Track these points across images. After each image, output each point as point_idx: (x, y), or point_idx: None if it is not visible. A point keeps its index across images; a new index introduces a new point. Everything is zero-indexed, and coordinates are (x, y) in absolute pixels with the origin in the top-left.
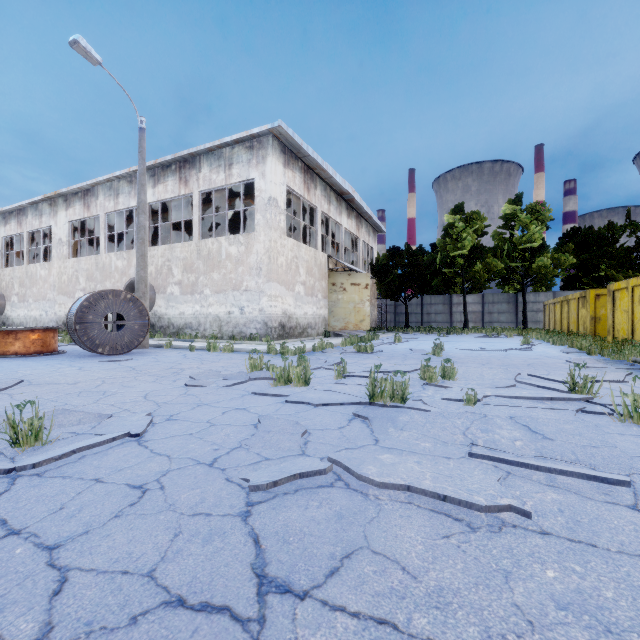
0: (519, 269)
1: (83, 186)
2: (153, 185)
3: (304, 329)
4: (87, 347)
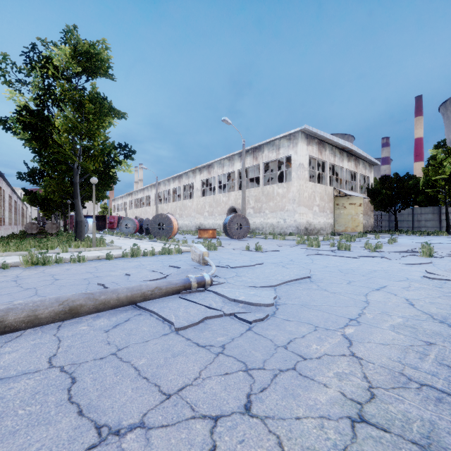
0: None
1: (208, 164)
2: (240, 161)
3: (318, 231)
4: (231, 236)
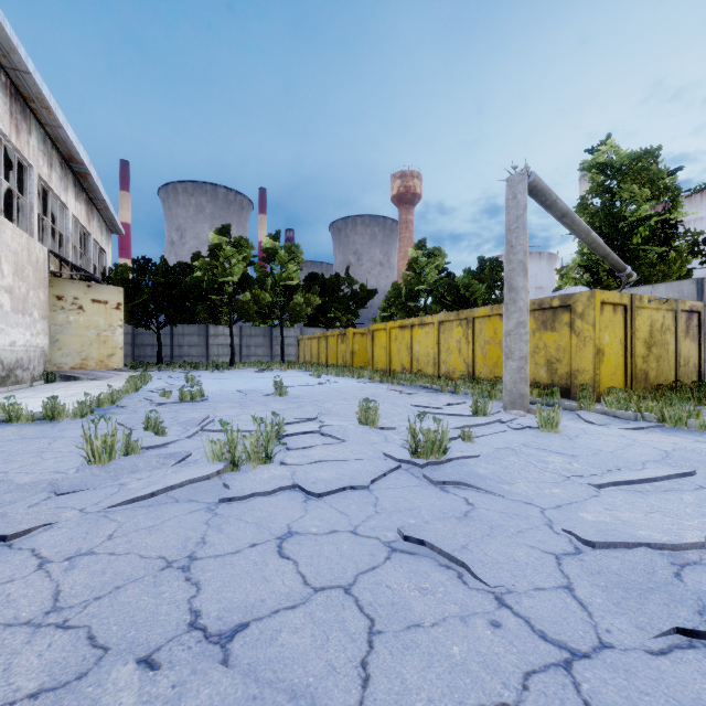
0: (279, 304)
1: None
2: None
3: (10, 370)
4: None
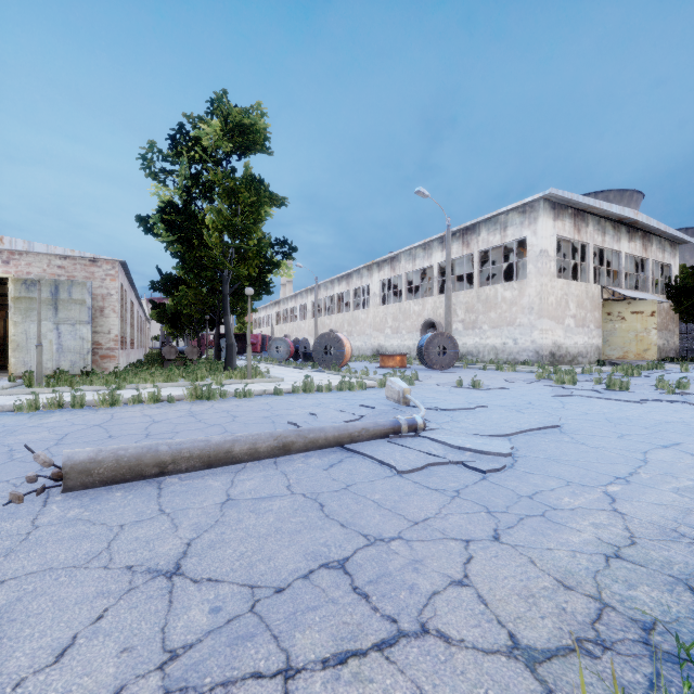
0: None
1: (391, 255)
2: (441, 250)
3: (574, 357)
4: (429, 365)
